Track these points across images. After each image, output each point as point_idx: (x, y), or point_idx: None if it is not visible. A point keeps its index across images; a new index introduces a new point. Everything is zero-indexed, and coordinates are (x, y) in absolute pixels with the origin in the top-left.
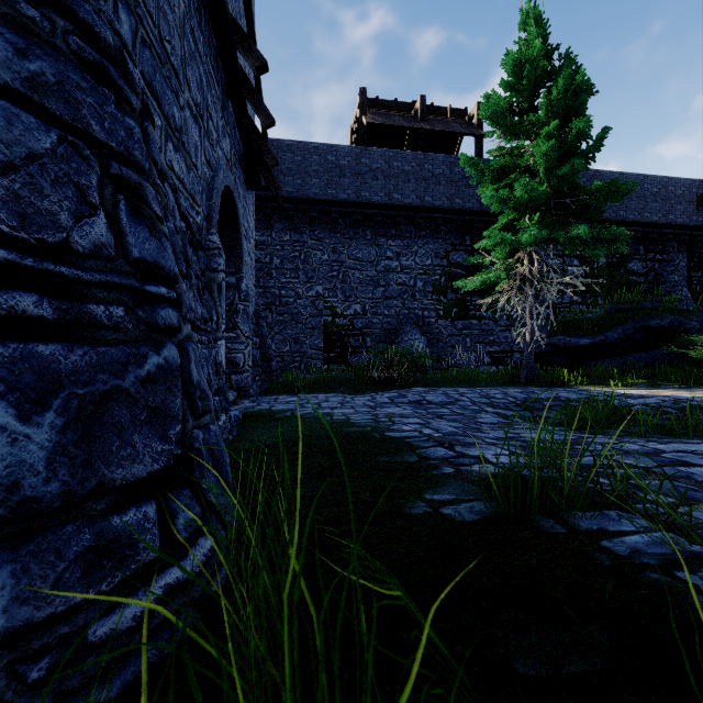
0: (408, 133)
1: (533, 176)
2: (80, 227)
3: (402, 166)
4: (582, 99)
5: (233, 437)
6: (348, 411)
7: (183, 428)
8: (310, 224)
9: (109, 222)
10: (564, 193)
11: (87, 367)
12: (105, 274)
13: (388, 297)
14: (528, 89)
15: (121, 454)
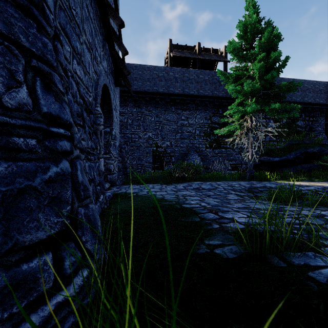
0: (192, 60)
1: (252, 79)
2: (10, 93)
3: (189, 76)
4: (276, 42)
5: (107, 206)
6: (164, 193)
7: (72, 208)
8: (145, 104)
9: (29, 92)
10: (267, 88)
11: (9, 174)
12: (25, 120)
13: (182, 138)
14: (250, 38)
15: (30, 225)
